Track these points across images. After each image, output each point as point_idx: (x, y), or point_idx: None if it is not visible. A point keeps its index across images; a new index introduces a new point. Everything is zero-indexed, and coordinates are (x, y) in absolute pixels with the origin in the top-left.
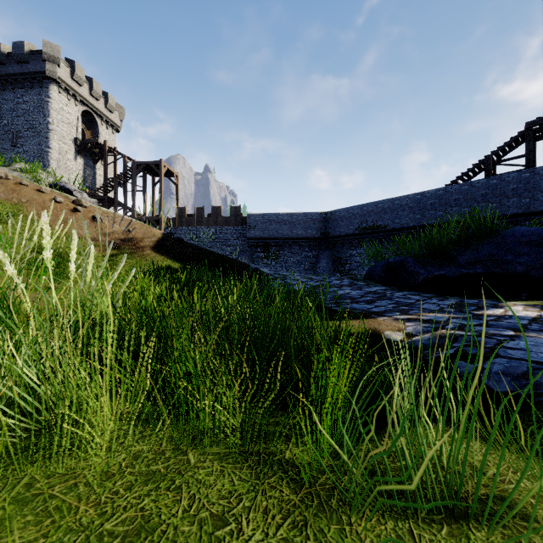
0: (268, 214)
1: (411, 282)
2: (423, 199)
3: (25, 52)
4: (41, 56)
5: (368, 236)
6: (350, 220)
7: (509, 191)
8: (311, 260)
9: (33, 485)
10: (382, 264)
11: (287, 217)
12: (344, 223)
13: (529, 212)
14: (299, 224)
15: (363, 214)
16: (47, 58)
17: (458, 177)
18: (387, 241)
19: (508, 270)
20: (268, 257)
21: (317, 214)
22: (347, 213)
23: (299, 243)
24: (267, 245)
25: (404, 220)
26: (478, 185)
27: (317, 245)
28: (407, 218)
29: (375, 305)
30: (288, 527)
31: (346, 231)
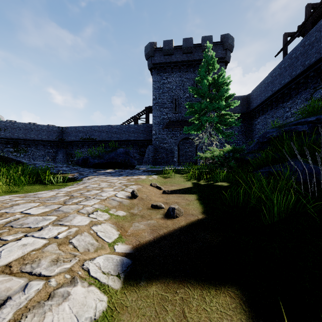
0: (18, 122)
1: (90, 165)
2: (112, 129)
3: None
4: None
5: (87, 143)
6: (77, 133)
7: (140, 131)
8: (52, 154)
9: (2, 188)
10: (81, 158)
11: (34, 126)
12: (73, 134)
13: (146, 139)
14: (43, 132)
15: (84, 131)
16: None
17: (125, 121)
18: (96, 146)
19: (117, 161)
20: (17, 151)
21: (56, 127)
22: (75, 129)
23: (43, 143)
24: (17, 143)
25: (104, 137)
26: (131, 126)
27: (56, 145)
28: (105, 136)
29: (71, 171)
30: (41, 187)
31: (75, 139)
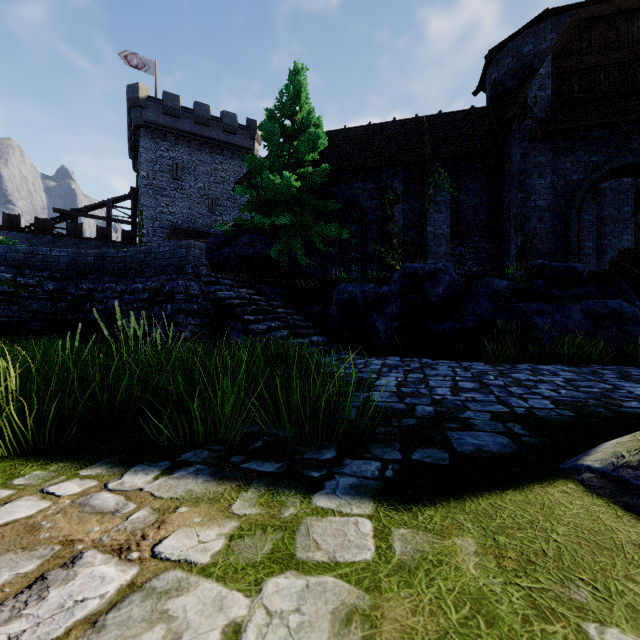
0: None
1: None
2: None
3: (237, 125)
4: (248, 133)
5: None
6: None
7: None
8: None
9: None
10: None
11: None
12: None
13: None
14: None
15: None
16: (256, 138)
17: None
18: None
19: None
20: None
21: None
22: None
23: None
24: None
25: None
26: None
27: None
28: None
29: None
30: None
31: None
